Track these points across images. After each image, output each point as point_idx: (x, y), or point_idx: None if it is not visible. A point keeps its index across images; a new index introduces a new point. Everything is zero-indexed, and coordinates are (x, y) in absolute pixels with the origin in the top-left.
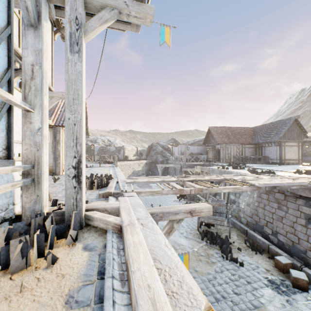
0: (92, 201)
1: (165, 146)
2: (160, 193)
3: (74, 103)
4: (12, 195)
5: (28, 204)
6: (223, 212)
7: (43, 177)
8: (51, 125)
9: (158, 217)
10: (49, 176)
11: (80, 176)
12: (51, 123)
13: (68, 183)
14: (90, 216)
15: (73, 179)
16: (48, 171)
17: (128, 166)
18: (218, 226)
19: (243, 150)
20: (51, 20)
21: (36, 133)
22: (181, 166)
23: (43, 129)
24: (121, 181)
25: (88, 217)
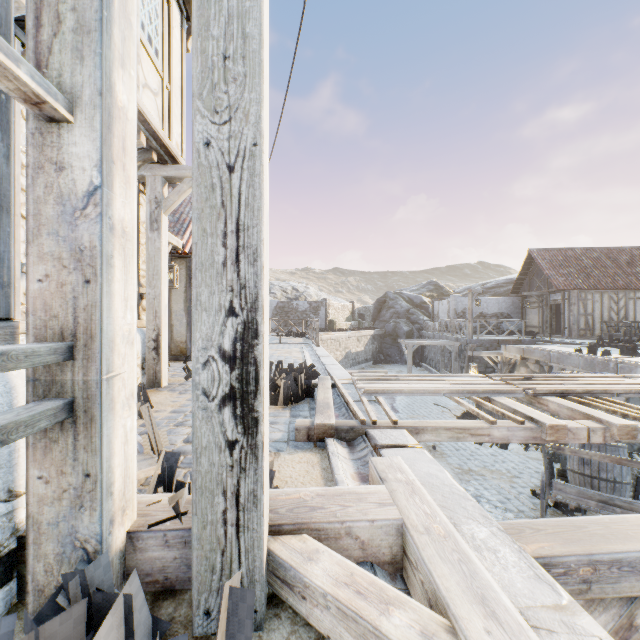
0: (277, 451)
1: (415, 298)
2: (482, 434)
3: (228, 74)
4: (1, 461)
5: (52, 510)
6: (623, 479)
7: (110, 395)
8: (183, 252)
9: (571, 581)
10: (179, 363)
11: (252, 394)
12: (181, 245)
13: (204, 425)
14: (291, 571)
15: (224, 409)
16: (178, 353)
17: (336, 343)
18: (597, 514)
19: (630, 307)
20: (180, 1)
21: (81, 210)
22: (459, 345)
23: (110, 197)
24: (344, 386)
25: (284, 572)
